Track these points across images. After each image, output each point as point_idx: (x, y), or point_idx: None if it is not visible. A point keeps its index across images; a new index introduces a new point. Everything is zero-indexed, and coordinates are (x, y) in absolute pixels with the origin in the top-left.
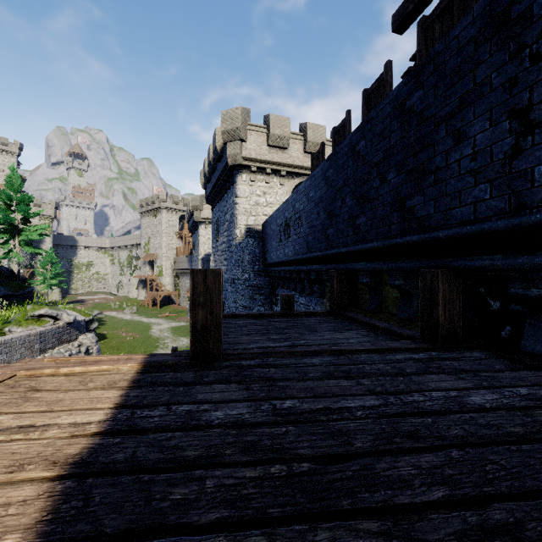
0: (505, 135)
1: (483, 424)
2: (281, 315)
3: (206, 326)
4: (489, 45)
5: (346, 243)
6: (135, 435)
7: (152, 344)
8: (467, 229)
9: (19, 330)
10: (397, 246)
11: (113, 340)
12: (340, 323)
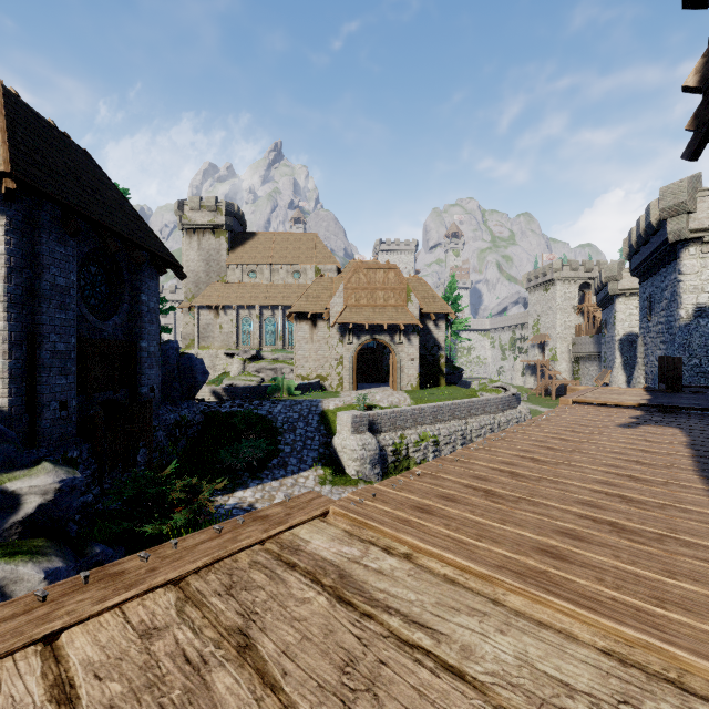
0: None
1: None
2: None
3: (673, 378)
4: None
5: None
6: (659, 395)
7: None
8: None
9: (487, 395)
10: None
11: None
12: None
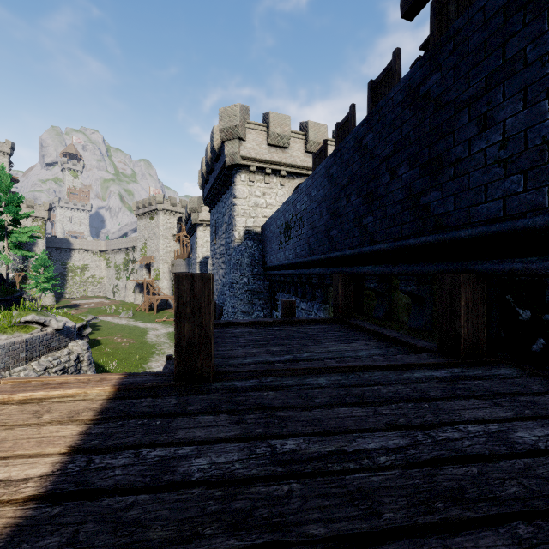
0: (543, 117)
1: (546, 477)
2: (281, 323)
3: (193, 341)
4: (522, 13)
5: (352, 245)
6: (83, 501)
7: (147, 350)
8: (496, 228)
9: (3, 338)
10: (410, 248)
11: (107, 346)
12: (346, 331)
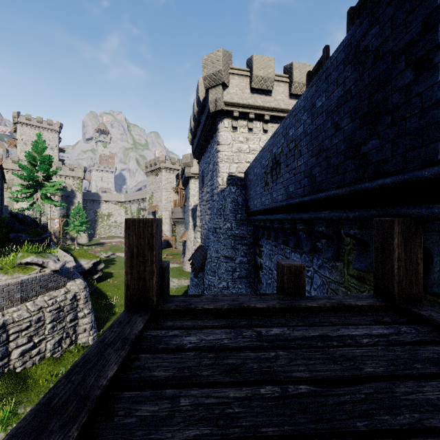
0: None
1: None
2: (282, 310)
3: None
4: None
5: (439, 155)
6: None
7: None
8: None
9: (3, 278)
10: None
11: (117, 279)
12: None
